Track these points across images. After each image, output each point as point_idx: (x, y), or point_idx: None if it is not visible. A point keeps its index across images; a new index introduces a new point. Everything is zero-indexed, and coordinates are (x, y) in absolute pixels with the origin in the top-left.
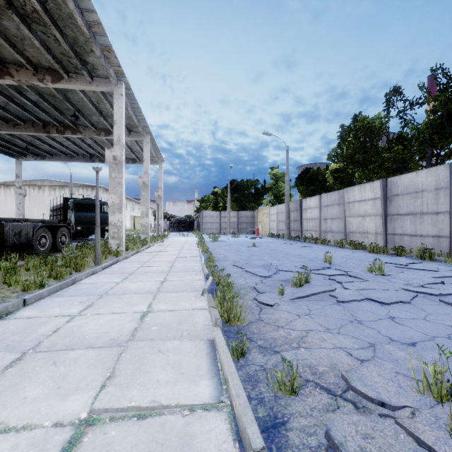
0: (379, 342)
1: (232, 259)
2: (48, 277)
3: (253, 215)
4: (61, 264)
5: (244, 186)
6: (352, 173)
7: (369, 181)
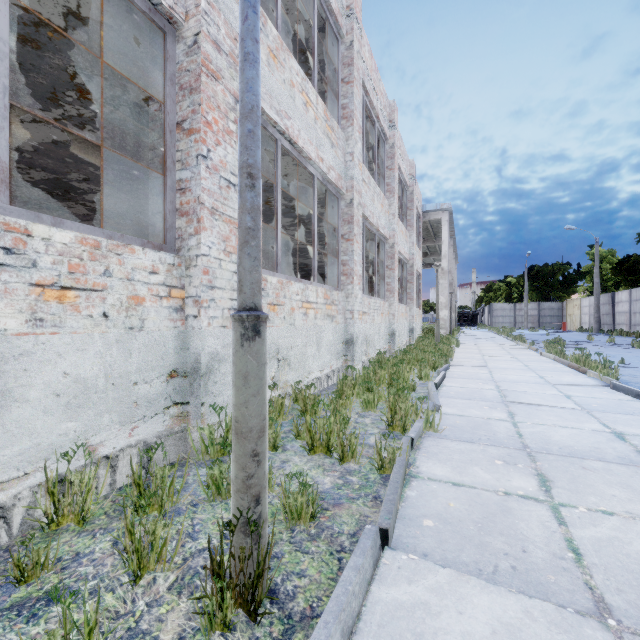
0: None
1: None
2: None
3: (560, 307)
4: None
5: (547, 271)
6: None
7: None
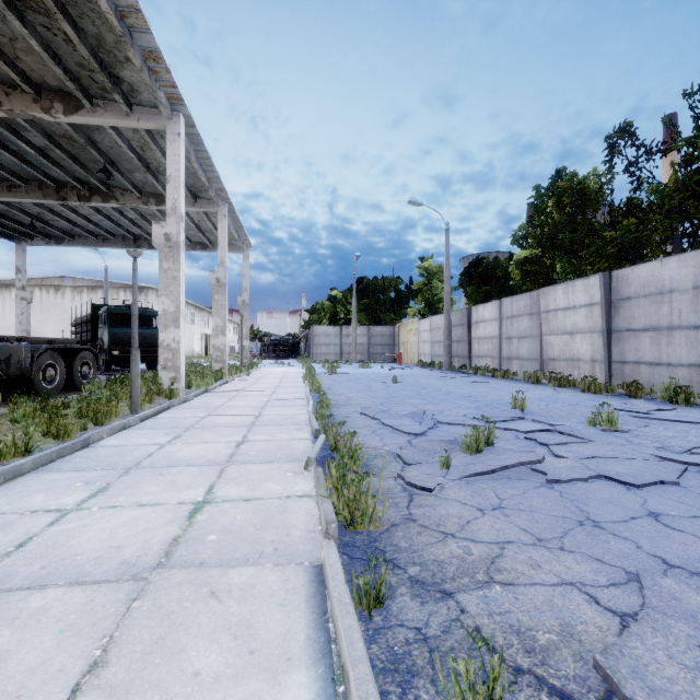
0: (647, 571)
1: (358, 403)
2: (44, 434)
3: (392, 333)
4: (72, 412)
5: (378, 287)
6: (550, 265)
7: (579, 277)
